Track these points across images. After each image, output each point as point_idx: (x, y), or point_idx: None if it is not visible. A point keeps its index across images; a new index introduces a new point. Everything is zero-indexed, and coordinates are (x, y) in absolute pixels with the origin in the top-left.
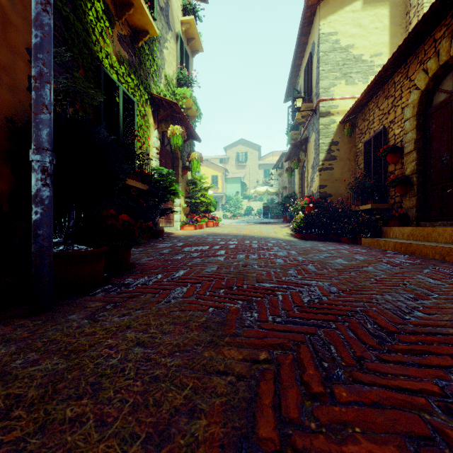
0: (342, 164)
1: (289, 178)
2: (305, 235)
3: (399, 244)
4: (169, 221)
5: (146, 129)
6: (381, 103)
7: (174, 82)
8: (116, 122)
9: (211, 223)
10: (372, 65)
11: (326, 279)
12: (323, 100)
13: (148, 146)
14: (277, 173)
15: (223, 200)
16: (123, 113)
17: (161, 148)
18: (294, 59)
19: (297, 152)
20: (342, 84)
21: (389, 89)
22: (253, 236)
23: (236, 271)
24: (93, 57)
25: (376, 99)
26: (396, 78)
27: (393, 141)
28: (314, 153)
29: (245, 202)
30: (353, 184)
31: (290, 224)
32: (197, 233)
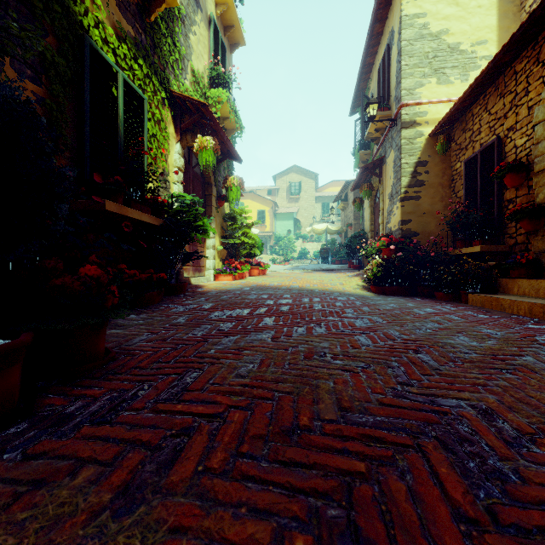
0: (433, 192)
1: (356, 213)
2: (383, 288)
3: (540, 307)
4: (199, 269)
5: (162, 141)
6: (492, 104)
7: (205, 81)
8: (112, 124)
9: (255, 270)
10: (474, 57)
11: (471, 393)
12: (406, 104)
13: (165, 165)
14: (340, 207)
15: (271, 241)
16: (125, 113)
17: (187, 169)
18: (365, 55)
19: (368, 178)
20: (432, 83)
21: (506, 83)
22: (312, 289)
23: (294, 372)
24: (71, 21)
25: (484, 99)
26: (517, 65)
27: (513, 157)
28: (393, 177)
29: (298, 243)
30: (447, 218)
31: (361, 272)
32: (236, 286)
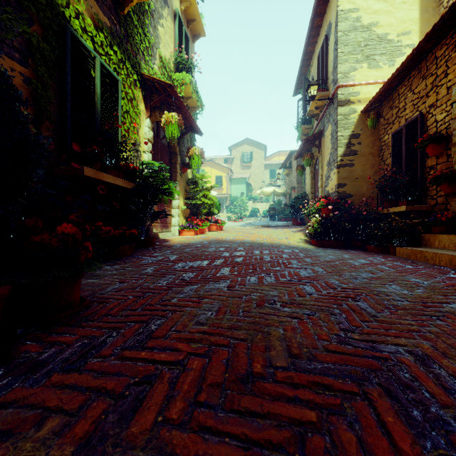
0: (364, 160)
1: (298, 178)
2: (323, 242)
3: None
4: (166, 226)
5: (134, 116)
6: (415, 85)
7: (171, 66)
8: (91, 101)
9: (214, 227)
10: (399, 45)
11: (407, 339)
12: (342, 86)
13: (137, 137)
14: (285, 173)
15: (227, 201)
16: (101, 92)
17: (156, 141)
18: (306, 44)
19: (309, 148)
20: (364, 68)
21: (428, 67)
22: (262, 243)
23: (248, 320)
24: (54, 12)
25: (408, 81)
26: (438, 52)
27: (433, 130)
28: (331, 147)
29: (250, 204)
30: (377, 182)
31: (303, 228)
32: (197, 240)
